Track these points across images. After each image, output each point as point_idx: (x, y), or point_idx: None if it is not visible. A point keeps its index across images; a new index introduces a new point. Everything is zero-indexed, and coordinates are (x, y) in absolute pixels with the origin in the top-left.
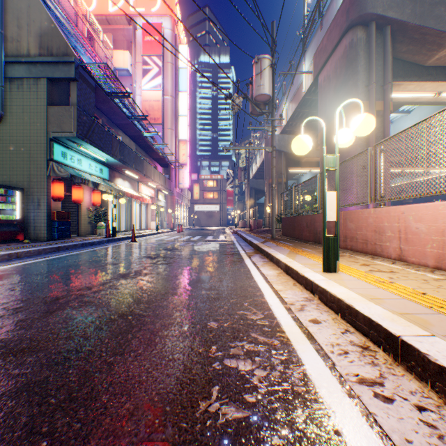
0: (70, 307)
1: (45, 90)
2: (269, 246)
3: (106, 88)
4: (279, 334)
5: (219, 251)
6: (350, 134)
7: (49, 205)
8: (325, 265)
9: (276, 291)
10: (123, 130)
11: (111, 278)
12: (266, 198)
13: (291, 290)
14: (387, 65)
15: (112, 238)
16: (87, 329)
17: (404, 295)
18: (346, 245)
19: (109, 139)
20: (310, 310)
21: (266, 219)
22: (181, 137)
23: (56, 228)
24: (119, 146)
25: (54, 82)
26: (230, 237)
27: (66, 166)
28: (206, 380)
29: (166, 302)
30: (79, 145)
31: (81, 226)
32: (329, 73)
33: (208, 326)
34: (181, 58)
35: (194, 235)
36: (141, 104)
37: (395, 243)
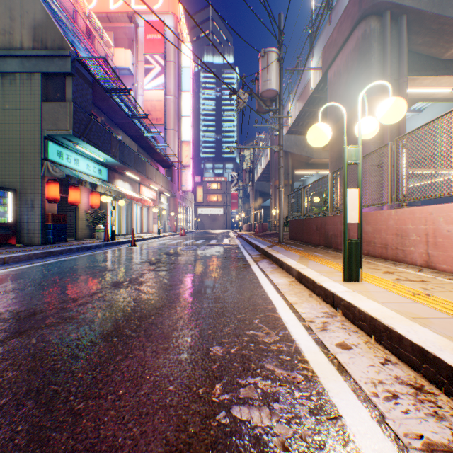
0: (45, 325)
1: (39, 86)
2: (277, 250)
3: (104, 85)
4: (301, 366)
5: (224, 256)
6: (374, 123)
7: (43, 207)
8: (346, 274)
9: (290, 304)
10: (123, 130)
11: (102, 287)
12: (272, 200)
13: (308, 302)
14: (403, 58)
15: (111, 242)
16: (59, 357)
17: (452, 312)
18: (362, 250)
19: (107, 138)
20: (335, 330)
21: (272, 222)
22: (184, 138)
23: (51, 232)
24: (119, 146)
25: (49, 77)
26: (234, 241)
27: (62, 166)
28: (207, 445)
29: (161, 319)
30: (76, 144)
31: (78, 229)
32: (340, 67)
33: (211, 353)
34: (184, 57)
35: (197, 238)
36: (142, 104)
37: (421, 248)
